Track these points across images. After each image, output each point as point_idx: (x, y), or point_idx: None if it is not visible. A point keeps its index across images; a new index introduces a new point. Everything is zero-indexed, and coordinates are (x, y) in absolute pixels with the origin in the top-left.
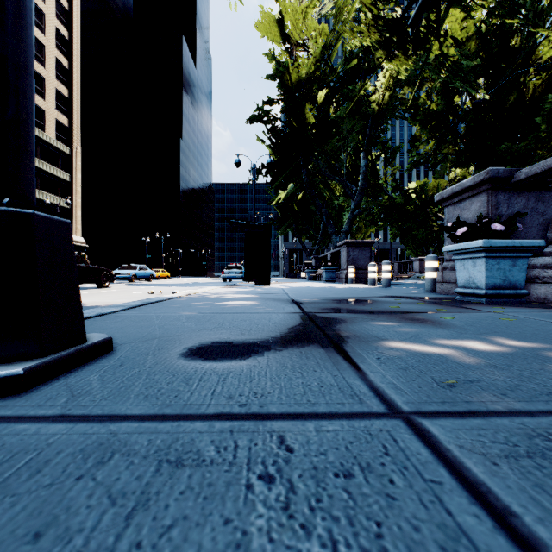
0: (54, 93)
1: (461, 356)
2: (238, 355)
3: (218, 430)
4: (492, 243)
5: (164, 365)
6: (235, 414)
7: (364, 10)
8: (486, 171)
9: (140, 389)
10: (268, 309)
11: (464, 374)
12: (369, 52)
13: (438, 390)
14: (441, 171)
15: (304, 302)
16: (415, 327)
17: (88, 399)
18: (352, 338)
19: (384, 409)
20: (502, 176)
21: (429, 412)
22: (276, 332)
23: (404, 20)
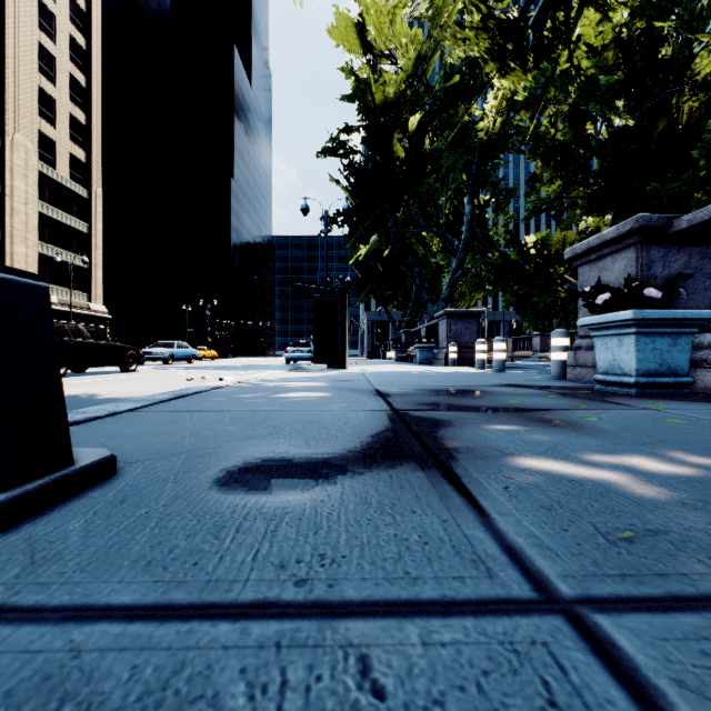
0: (68, 119)
1: (627, 484)
2: (299, 483)
3: (256, 643)
4: (646, 315)
5: (187, 500)
6: (288, 602)
7: (470, 9)
8: (634, 218)
9: (141, 548)
10: (344, 404)
11: (640, 518)
12: (476, 65)
13: (608, 549)
14: (568, 220)
15: (393, 393)
16: (549, 433)
17: (54, 570)
18: (463, 452)
19: (529, 590)
20: (656, 225)
21: (605, 598)
22: (355, 442)
23: (523, 21)
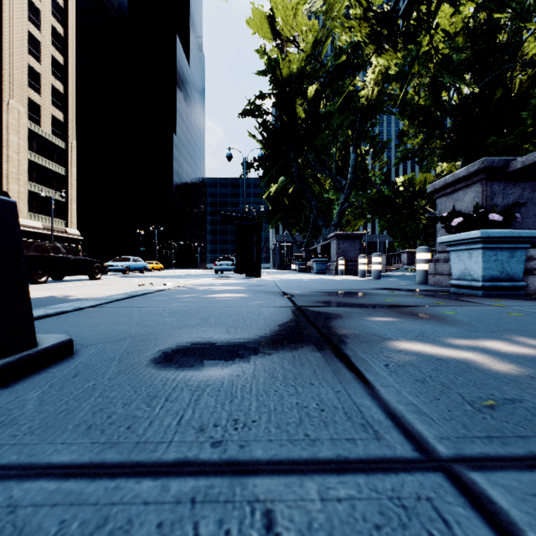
0: (50, 89)
1: (484, 362)
2: (219, 361)
3: (173, 499)
4: (490, 234)
5: (127, 375)
6: (204, 461)
7: (354, 3)
8: (480, 160)
9: (84, 414)
10: (258, 302)
11: (498, 389)
12: (358, 48)
13: (475, 415)
14: (428, 165)
15: (296, 294)
16: (418, 323)
17: (8, 433)
18: (351, 337)
19: (412, 450)
20: (497, 165)
21: (477, 457)
22: (265, 330)
23: (395, 12)
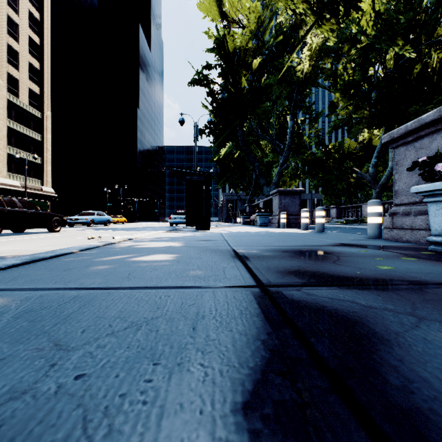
0: (27, 65)
1: None
2: None
3: None
4: None
5: None
6: None
7: None
8: None
9: None
10: (200, 273)
11: None
12: (295, 30)
13: None
14: (355, 132)
15: (250, 255)
16: None
17: None
18: None
19: None
20: None
21: None
22: None
23: None
